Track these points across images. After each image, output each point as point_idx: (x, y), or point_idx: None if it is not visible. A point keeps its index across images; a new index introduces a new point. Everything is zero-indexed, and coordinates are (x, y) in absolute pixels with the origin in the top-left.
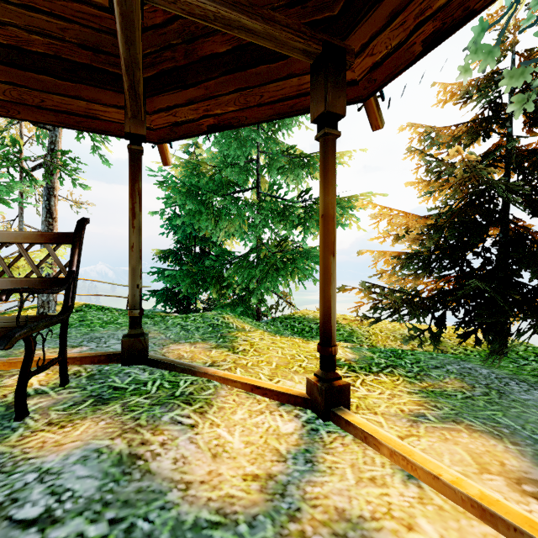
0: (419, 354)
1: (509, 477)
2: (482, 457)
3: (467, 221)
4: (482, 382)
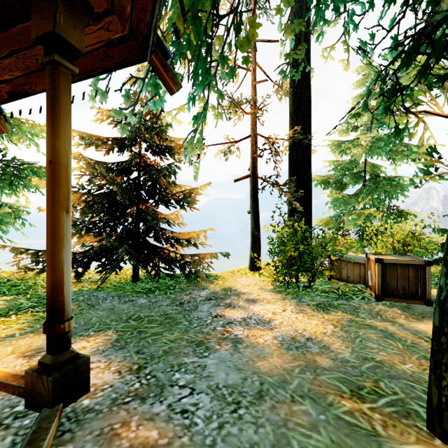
0: (72, 292)
1: (25, 352)
2: (21, 347)
3: (115, 201)
4: (90, 303)
